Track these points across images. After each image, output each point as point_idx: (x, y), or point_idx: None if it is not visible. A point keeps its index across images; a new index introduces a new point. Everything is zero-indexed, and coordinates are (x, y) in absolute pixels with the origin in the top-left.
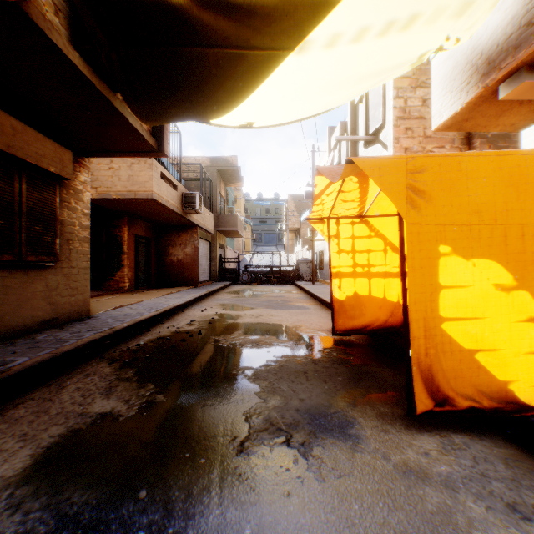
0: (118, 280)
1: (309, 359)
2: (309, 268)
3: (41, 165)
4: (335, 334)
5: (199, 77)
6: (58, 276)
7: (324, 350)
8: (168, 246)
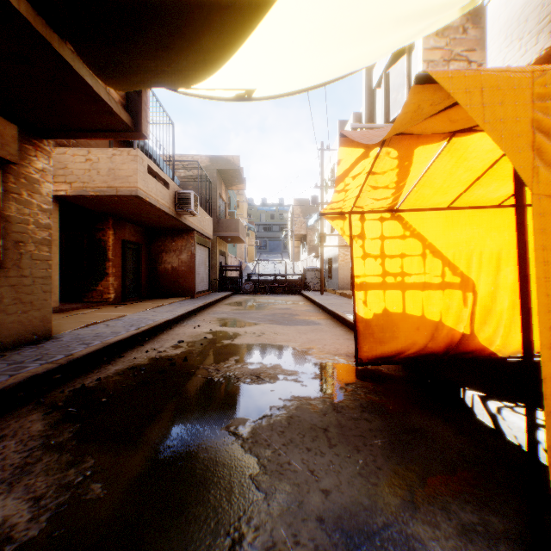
0: (102, 291)
1: (328, 403)
2: (316, 276)
3: None
4: (360, 363)
5: (173, 4)
6: (2, 288)
7: (346, 388)
8: (161, 252)
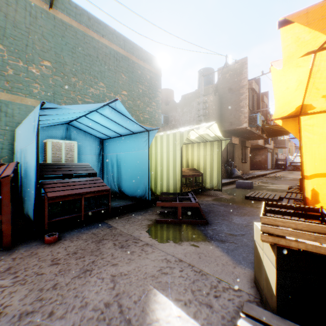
0: None
1: None
2: None
3: (248, 147)
4: None
5: (281, 134)
6: (246, 165)
7: None
8: (254, 155)
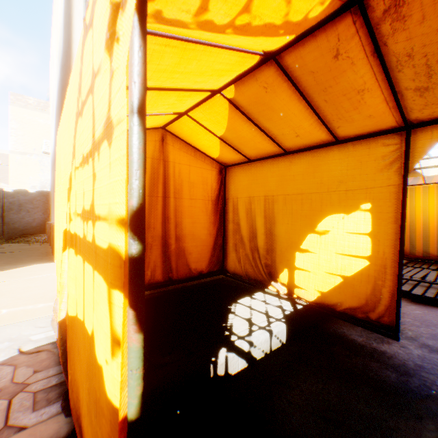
0: None
1: None
2: None
3: None
4: None
5: None
6: None
7: None
8: None
